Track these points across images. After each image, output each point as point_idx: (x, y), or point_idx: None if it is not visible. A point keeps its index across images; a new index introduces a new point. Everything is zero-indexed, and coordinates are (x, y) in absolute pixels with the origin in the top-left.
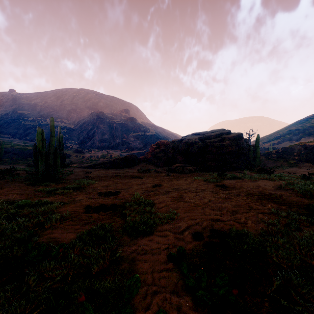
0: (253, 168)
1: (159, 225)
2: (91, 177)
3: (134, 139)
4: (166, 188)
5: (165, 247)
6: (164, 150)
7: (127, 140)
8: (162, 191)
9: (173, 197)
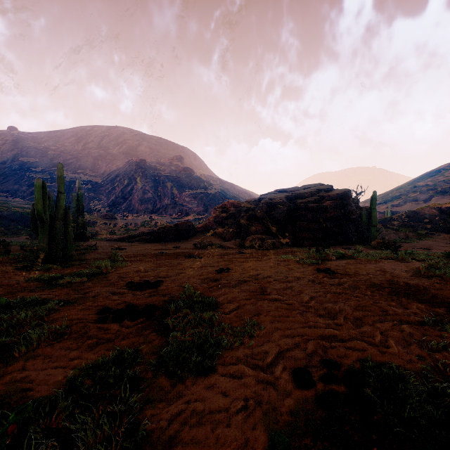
0: (367, 242)
1: (227, 351)
2: (122, 256)
3: (190, 199)
4: (238, 275)
5: (239, 405)
6: (234, 215)
7: (180, 200)
8: (232, 279)
9: (251, 291)
